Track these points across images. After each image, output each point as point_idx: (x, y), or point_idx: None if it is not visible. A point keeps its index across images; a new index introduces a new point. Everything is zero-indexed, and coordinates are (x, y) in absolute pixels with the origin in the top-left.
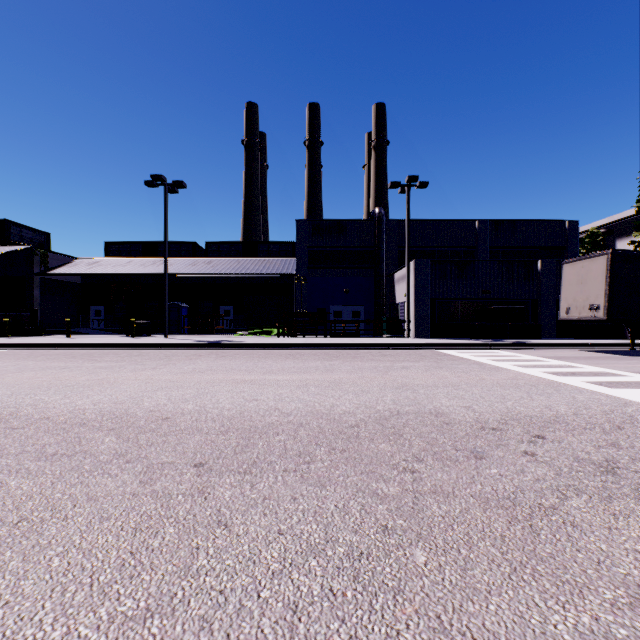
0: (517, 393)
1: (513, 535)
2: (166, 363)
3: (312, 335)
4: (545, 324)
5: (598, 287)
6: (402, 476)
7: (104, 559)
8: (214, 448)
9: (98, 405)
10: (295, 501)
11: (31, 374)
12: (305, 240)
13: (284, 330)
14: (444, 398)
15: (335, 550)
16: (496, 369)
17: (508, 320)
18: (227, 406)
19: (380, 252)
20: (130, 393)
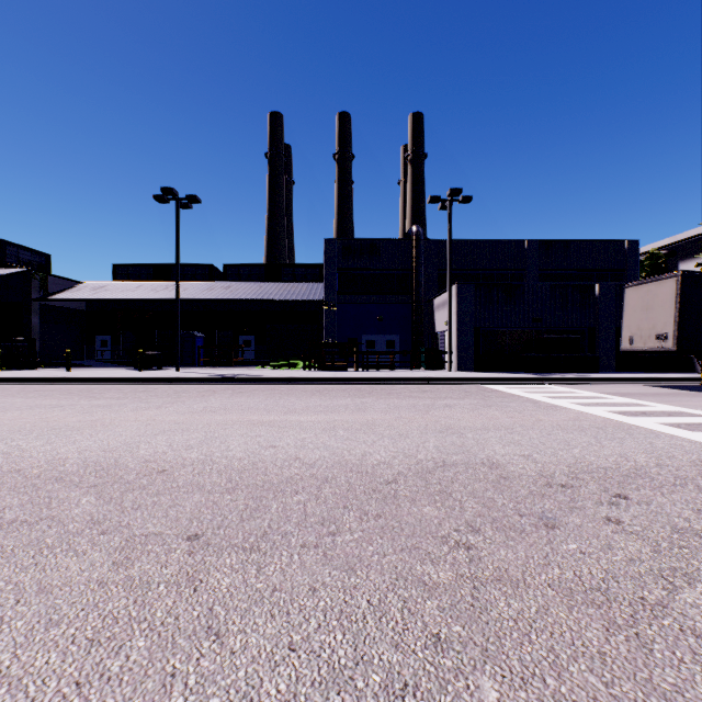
0: (583, 438)
1: (616, 652)
2: (174, 401)
3: (342, 368)
4: (603, 356)
5: (666, 314)
6: (455, 554)
7: (36, 696)
8: (216, 512)
9: (84, 453)
10: (314, 594)
11: (15, 414)
12: (334, 262)
13: (310, 362)
14: (497, 444)
15: (368, 679)
16: (553, 408)
17: (562, 351)
18: (238, 455)
19: (418, 275)
20: (125, 438)
